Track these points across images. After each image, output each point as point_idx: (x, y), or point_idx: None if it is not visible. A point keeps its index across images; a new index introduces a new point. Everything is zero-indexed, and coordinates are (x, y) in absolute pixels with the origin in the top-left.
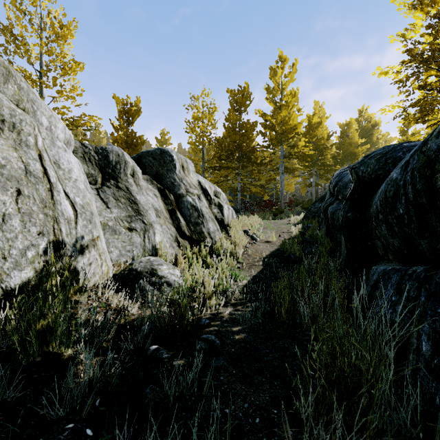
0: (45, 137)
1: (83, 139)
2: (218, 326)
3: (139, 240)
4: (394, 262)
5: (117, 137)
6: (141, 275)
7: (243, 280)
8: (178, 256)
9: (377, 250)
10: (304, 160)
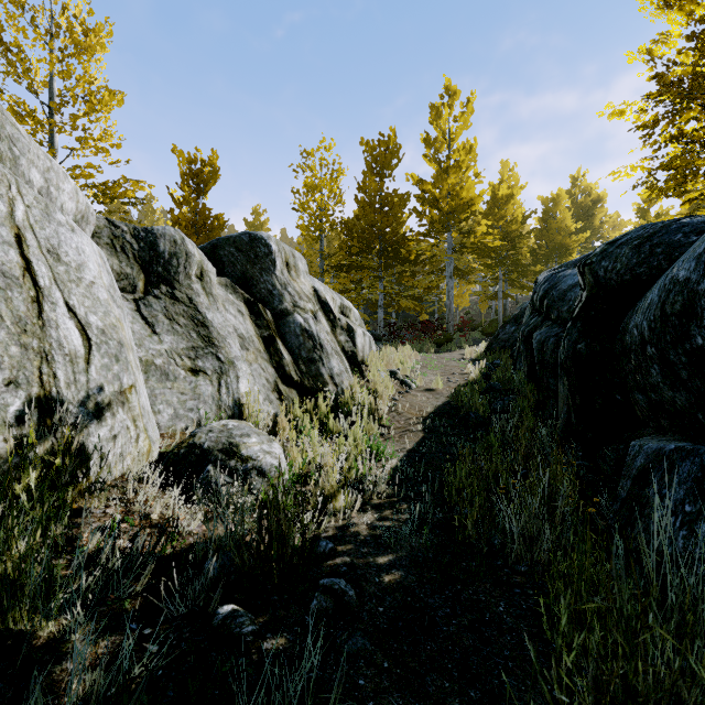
0: (32, 204)
1: (122, 219)
2: (350, 555)
3: (211, 391)
4: (670, 434)
5: (179, 216)
6: (209, 456)
7: (392, 460)
8: (279, 418)
9: (633, 410)
10: (485, 256)
